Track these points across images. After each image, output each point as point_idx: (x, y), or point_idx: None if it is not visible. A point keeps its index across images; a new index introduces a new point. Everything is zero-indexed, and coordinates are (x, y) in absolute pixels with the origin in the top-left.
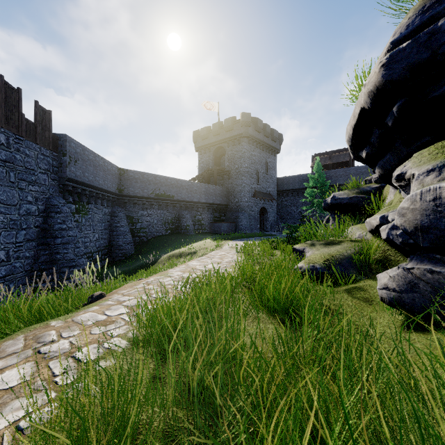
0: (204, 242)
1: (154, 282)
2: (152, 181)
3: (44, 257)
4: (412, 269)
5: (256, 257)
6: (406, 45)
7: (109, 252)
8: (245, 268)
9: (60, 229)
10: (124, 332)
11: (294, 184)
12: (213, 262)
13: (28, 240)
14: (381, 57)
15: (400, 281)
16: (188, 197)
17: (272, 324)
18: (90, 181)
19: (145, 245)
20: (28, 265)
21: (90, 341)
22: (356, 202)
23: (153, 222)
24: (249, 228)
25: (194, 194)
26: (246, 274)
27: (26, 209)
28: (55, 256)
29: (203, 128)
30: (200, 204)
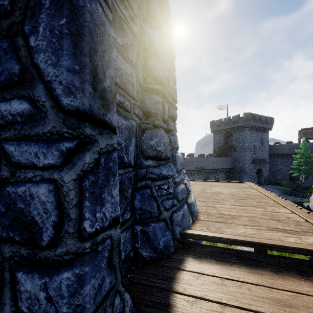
0: None
1: None
2: (195, 161)
3: None
4: None
5: None
6: None
7: None
8: None
9: None
10: None
11: (283, 150)
12: None
13: None
14: None
15: None
16: (211, 166)
17: None
18: None
19: None
20: None
21: None
22: None
23: None
24: None
25: (215, 164)
26: None
27: None
28: None
29: (217, 120)
30: (218, 169)
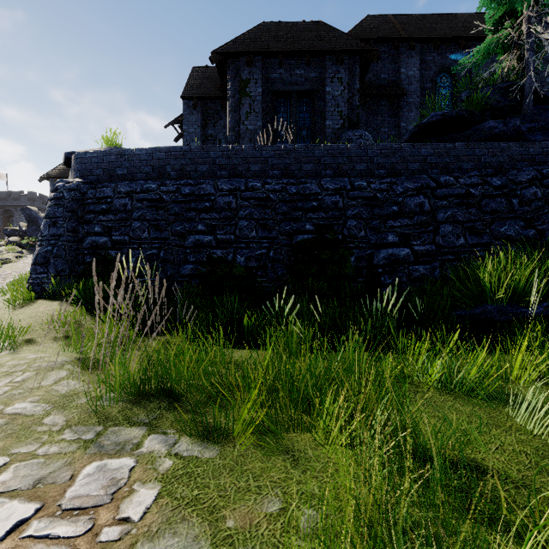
0: None
1: None
2: None
3: None
4: None
5: None
6: None
7: None
8: None
9: None
10: None
11: None
12: None
13: None
14: None
15: None
16: None
17: None
18: None
19: None
20: None
21: None
22: None
23: None
24: None
25: None
26: None
27: None
28: None
29: None
30: None
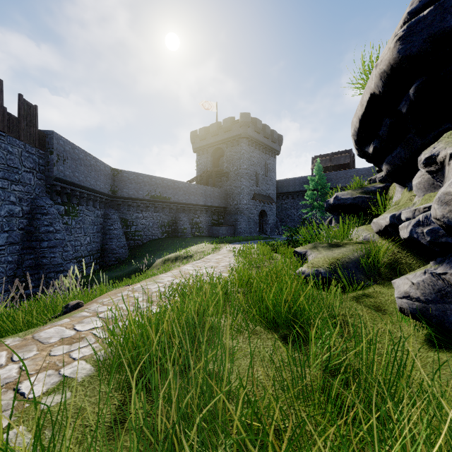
0: (201, 245)
1: (140, 289)
2: (148, 182)
3: (29, 262)
4: (444, 274)
5: (255, 261)
6: (427, 12)
7: (102, 256)
8: (242, 273)
9: (47, 232)
10: (92, 352)
11: (294, 186)
12: (209, 266)
13: (11, 244)
14: (396, 31)
15: (427, 289)
16: (185, 199)
17: (272, 340)
18: (80, 181)
19: (140, 249)
20: (11, 271)
21: (45, 365)
22: (360, 203)
23: (148, 225)
24: (248, 231)
25: (191, 196)
26: (243, 279)
27: (8, 210)
28: (41, 260)
29: (201, 128)
30: (198, 206)
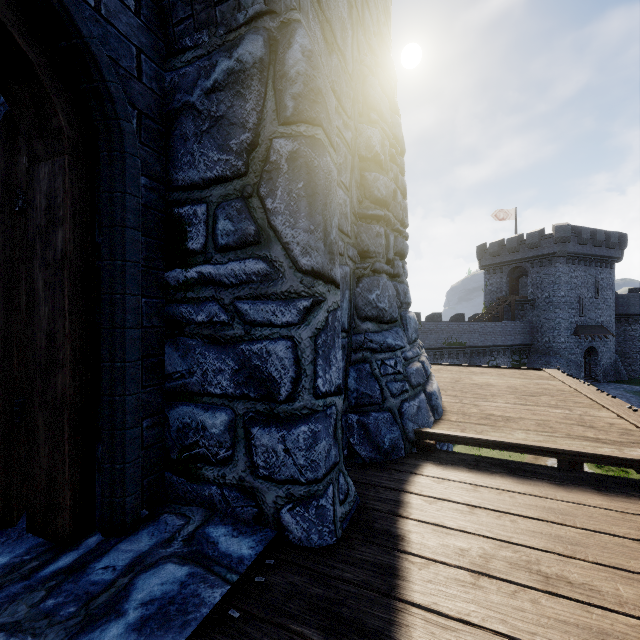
0: None
1: None
2: (443, 329)
3: None
4: None
5: None
6: None
7: None
8: None
9: None
10: None
11: None
12: None
13: None
14: None
15: None
16: (480, 341)
17: None
18: None
19: None
20: None
21: None
22: None
23: None
24: None
25: (487, 336)
26: None
27: None
28: None
29: (492, 243)
30: (495, 347)
